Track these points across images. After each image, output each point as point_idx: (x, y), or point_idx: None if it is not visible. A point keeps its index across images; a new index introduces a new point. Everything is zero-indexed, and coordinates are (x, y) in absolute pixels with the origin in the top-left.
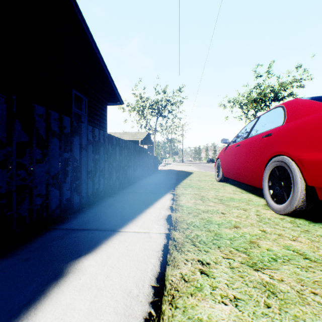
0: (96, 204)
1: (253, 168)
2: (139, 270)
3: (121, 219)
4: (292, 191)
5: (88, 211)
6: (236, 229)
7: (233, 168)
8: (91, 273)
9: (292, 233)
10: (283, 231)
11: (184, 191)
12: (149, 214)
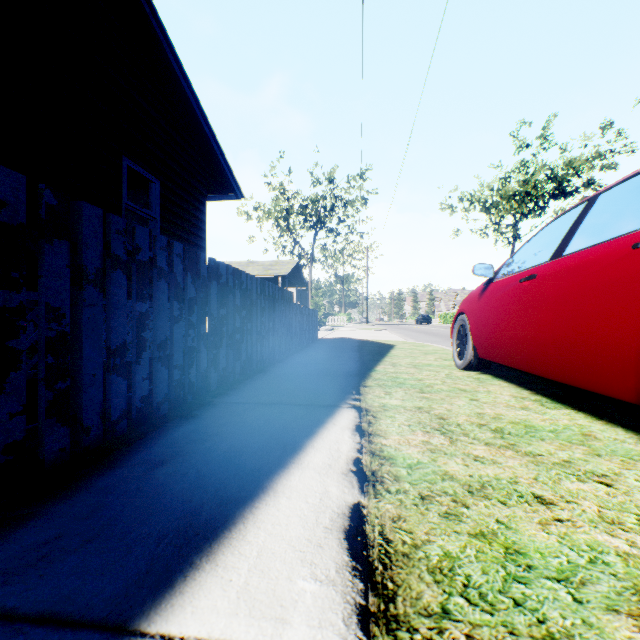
0: (129, 450)
1: (598, 339)
2: None
3: (177, 532)
4: None
5: (86, 482)
6: None
7: (514, 337)
8: None
9: None
10: None
11: (387, 401)
12: (286, 500)
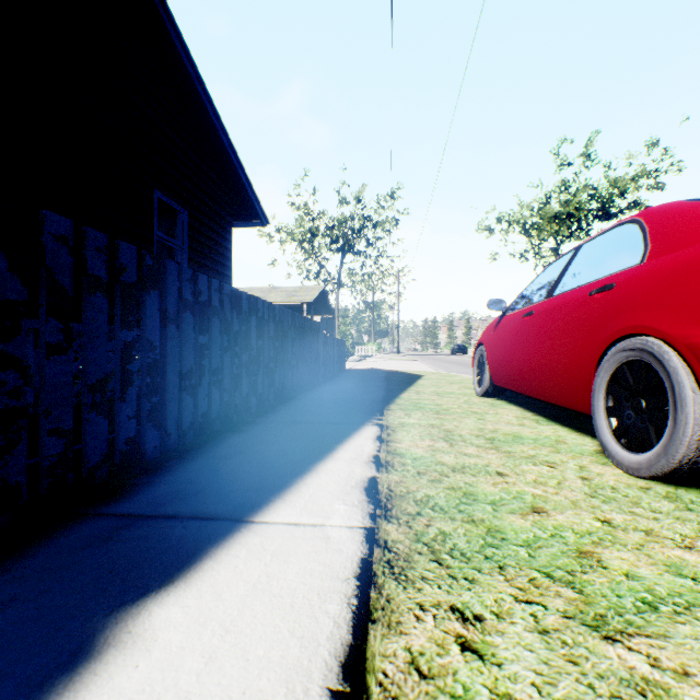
0: (201, 450)
1: (568, 366)
2: (297, 638)
3: (256, 488)
4: (670, 423)
5: (180, 467)
6: (539, 517)
7: (517, 366)
8: (169, 648)
9: (678, 528)
10: (655, 521)
11: (406, 420)
12: (325, 475)
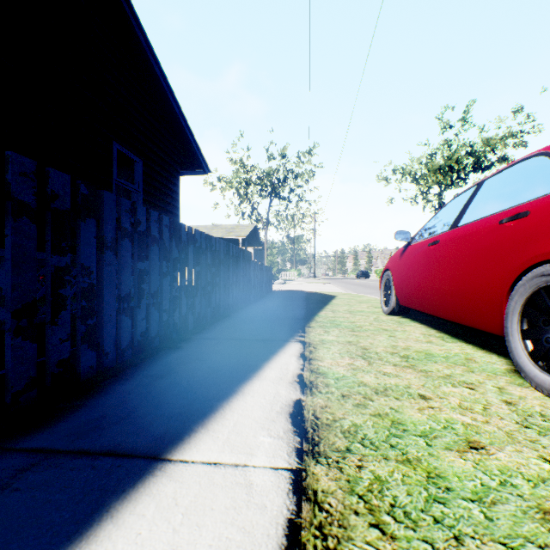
0: (136, 369)
1: (477, 289)
2: None
3: (180, 414)
4: None
5: (112, 388)
6: (479, 455)
7: (423, 289)
8: None
9: None
10: None
11: (325, 337)
12: (250, 398)
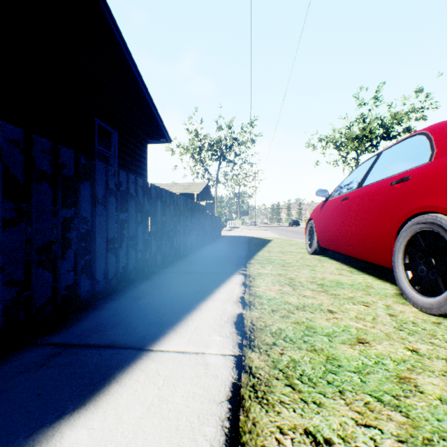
0: (120, 293)
1: (374, 234)
2: None
3: (156, 322)
4: None
5: (104, 306)
6: (363, 347)
7: (337, 234)
8: None
9: None
10: None
11: (262, 271)
12: (206, 312)
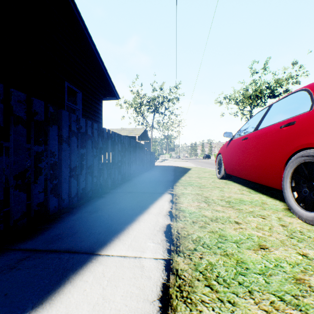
0: (80, 208)
1: (268, 164)
2: None
3: (105, 231)
4: None
5: (67, 218)
6: (264, 252)
7: (239, 164)
8: None
9: None
10: None
11: (184, 191)
12: (143, 223)
